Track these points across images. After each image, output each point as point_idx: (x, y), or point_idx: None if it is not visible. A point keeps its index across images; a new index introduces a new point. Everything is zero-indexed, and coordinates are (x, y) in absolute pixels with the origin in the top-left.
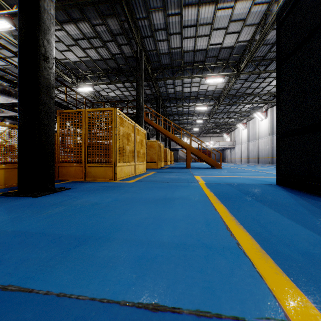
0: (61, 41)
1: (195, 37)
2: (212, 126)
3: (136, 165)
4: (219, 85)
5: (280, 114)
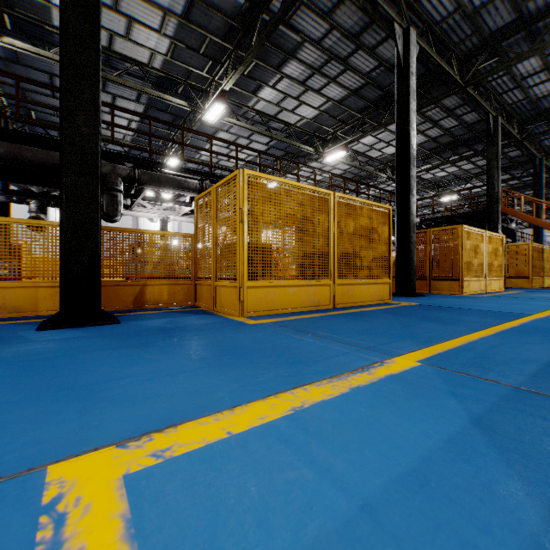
0: (381, 141)
1: None
2: None
3: (487, 280)
4: None
5: None
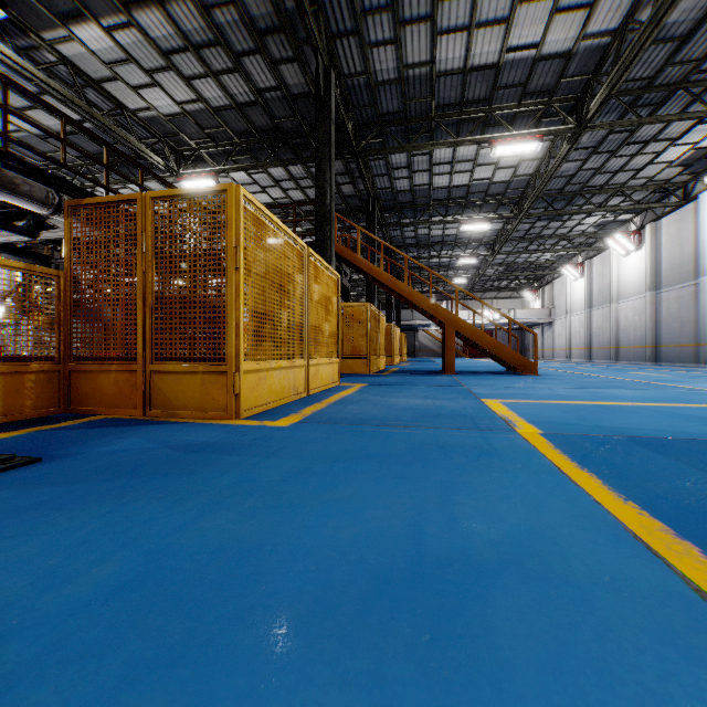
0: (132, 60)
1: (469, 30)
2: (499, 272)
3: (311, 366)
4: (524, 165)
5: None
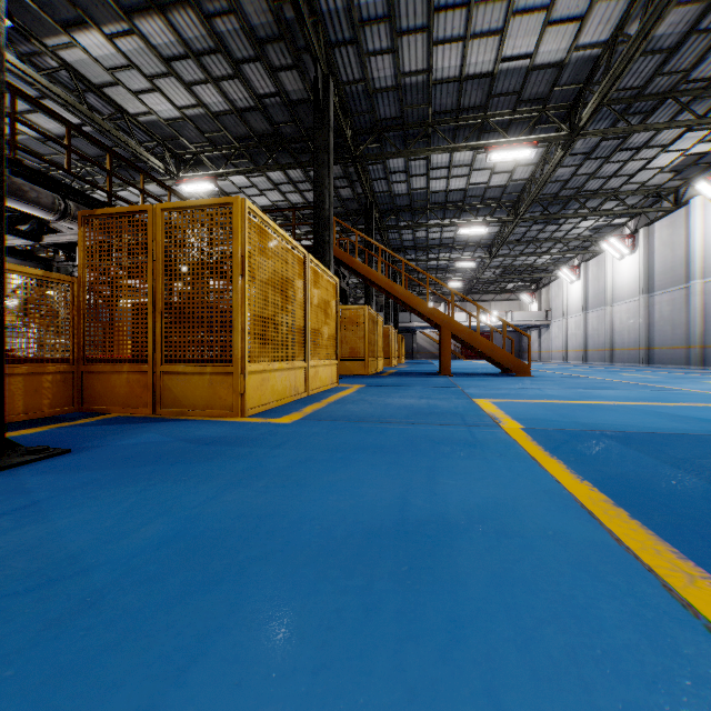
0: (133, 66)
1: (464, 40)
2: (497, 275)
3: (311, 367)
4: (520, 170)
5: None
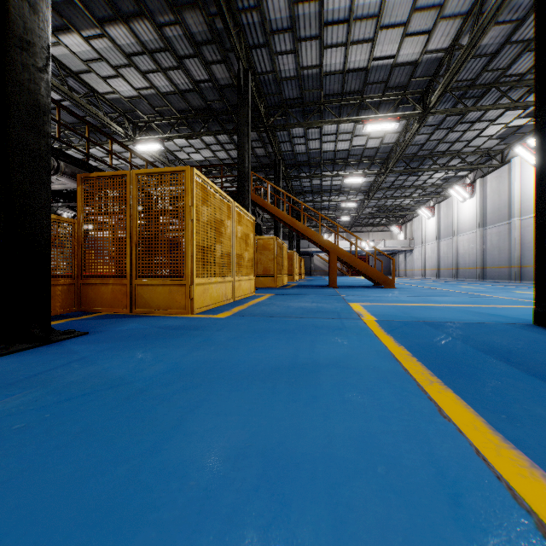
0: (103, 59)
1: (346, 45)
2: (373, 212)
3: (236, 281)
4: (388, 136)
5: (543, 171)
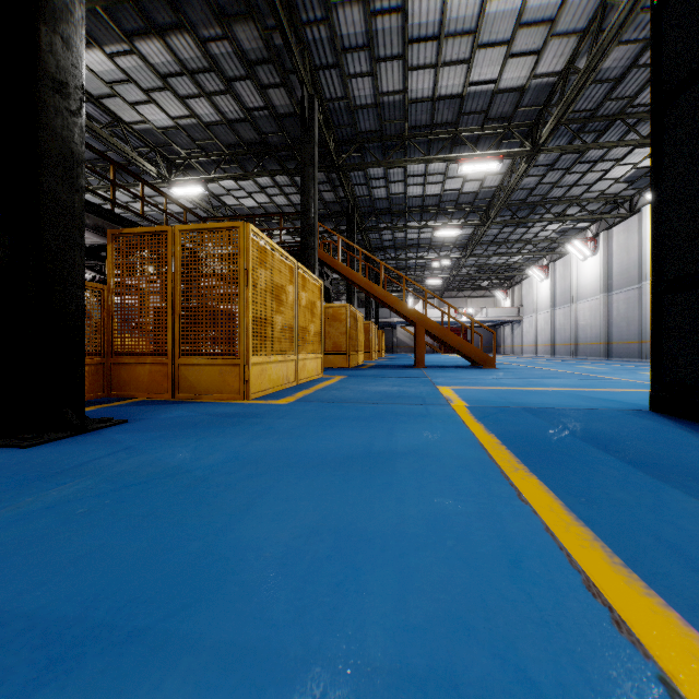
0: (132, 81)
1: (436, 67)
2: (472, 273)
3: (299, 360)
4: (490, 178)
5: (660, 231)
